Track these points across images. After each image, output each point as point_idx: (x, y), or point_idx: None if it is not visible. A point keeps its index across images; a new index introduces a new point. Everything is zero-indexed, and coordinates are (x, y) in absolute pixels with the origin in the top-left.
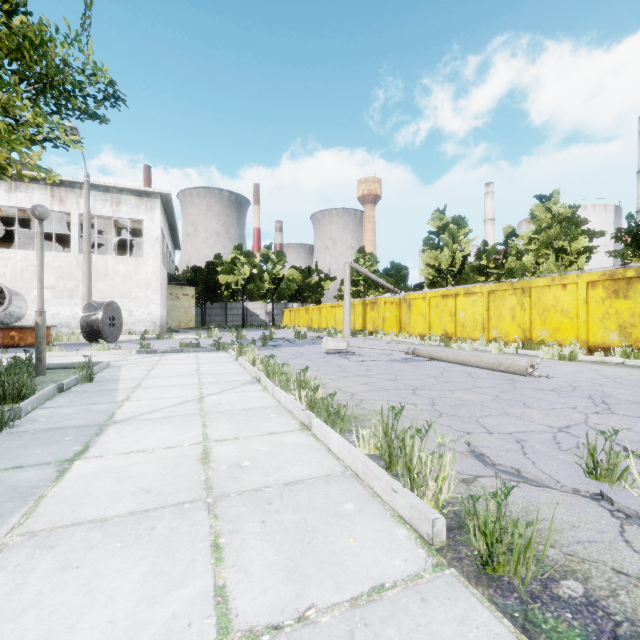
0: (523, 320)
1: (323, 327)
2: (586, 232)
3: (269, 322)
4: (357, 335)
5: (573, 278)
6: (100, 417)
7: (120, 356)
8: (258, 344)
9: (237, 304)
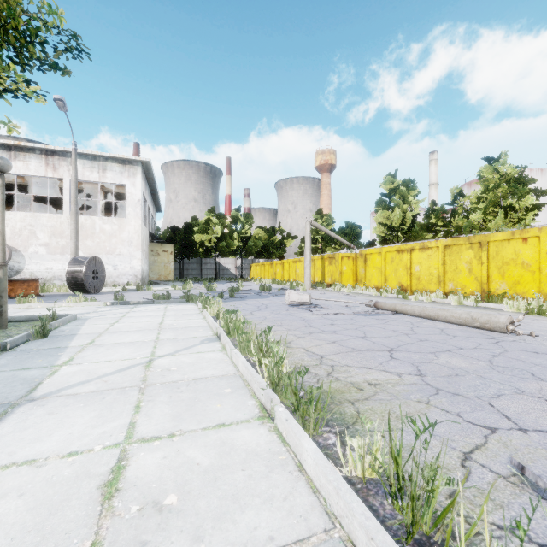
0: (480, 273)
1: (286, 280)
2: (533, 191)
3: (238, 275)
4: (317, 287)
5: (535, 232)
6: (18, 390)
7: (94, 307)
8: (226, 296)
9: (211, 259)
